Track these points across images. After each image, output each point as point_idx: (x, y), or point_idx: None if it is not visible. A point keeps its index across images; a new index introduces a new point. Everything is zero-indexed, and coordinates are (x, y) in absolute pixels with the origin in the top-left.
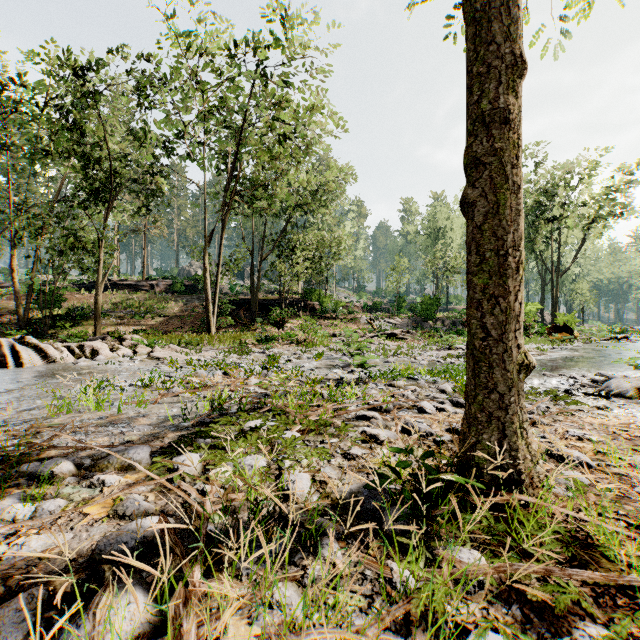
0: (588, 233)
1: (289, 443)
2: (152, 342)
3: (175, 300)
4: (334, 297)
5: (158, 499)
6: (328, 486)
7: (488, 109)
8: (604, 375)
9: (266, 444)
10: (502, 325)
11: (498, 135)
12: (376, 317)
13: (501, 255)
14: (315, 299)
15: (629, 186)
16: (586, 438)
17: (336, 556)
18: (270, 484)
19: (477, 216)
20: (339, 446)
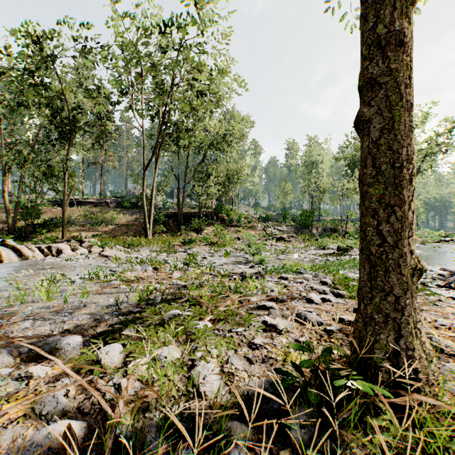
0: (422, 164)
1: (201, 333)
2: (104, 244)
3: (123, 213)
4: (238, 211)
5: (78, 393)
6: (235, 379)
7: (384, 32)
8: (446, 270)
9: (181, 334)
10: (397, 232)
11: (393, 56)
12: (268, 225)
13: (396, 167)
14: (224, 212)
15: (452, 130)
16: (453, 328)
17: None
18: (183, 376)
19: (373, 132)
20: (244, 335)
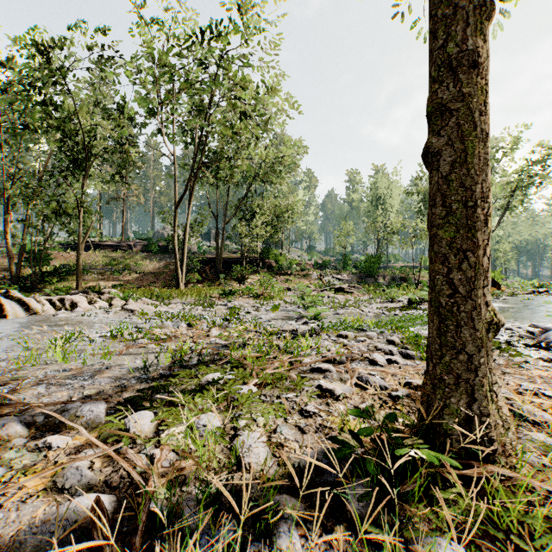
0: (511, 200)
1: (245, 399)
2: (127, 295)
3: (150, 258)
4: (289, 256)
5: (104, 466)
6: (285, 450)
7: (455, 51)
8: (537, 326)
9: (222, 400)
10: (470, 281)
11: (465, 79)
12: (325, 273)
13: (469, 206)
14: (272, 258)
15: (547, 158)
16: (540, 393)
17: (295, 548)
18: (224, 447)
19: (442, 166)
20: (295, 401)
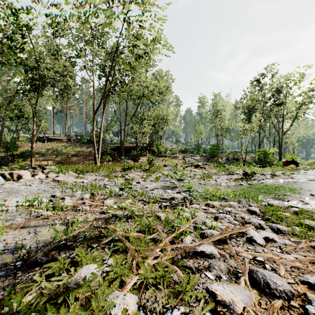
0: (299, 111)
1: None
2: (60, 170)
3: (81, 147)
4: (164, 145)
5: None
6: None
7: None
8: None
9: None
10: None
11: None
12: (187, 156)
13: None
14: (155, 146)
15: None
16: None
17: None
18: None
19: None
20: None
